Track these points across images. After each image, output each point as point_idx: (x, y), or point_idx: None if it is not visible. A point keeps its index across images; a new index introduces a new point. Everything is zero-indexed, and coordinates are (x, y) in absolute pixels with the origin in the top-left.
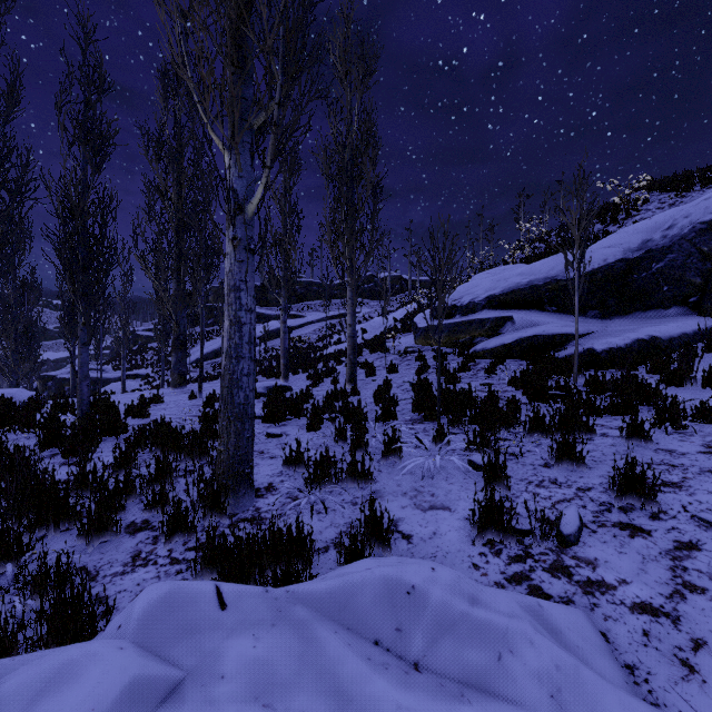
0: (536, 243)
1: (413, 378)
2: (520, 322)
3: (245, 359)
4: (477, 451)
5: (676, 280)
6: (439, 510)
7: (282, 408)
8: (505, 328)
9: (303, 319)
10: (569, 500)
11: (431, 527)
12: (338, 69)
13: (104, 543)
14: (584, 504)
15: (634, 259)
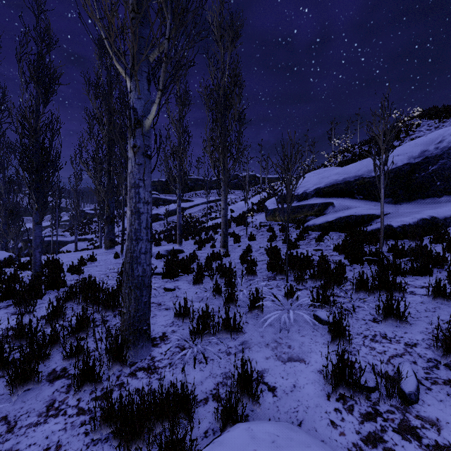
0: (345, 153)
1: (267, 245)
2: (338, 206)
3: (143, 241)
4: (320, 306)
5: (446, 178)
6: (296, 361)
7: (175, 268)
8: (328, 210)
9: (192, 203)
10: (400, 355)
11: (291, 380)
12: (215, 34)
13: (27, 391)
14: (414, 360)
15: (416, 163)
